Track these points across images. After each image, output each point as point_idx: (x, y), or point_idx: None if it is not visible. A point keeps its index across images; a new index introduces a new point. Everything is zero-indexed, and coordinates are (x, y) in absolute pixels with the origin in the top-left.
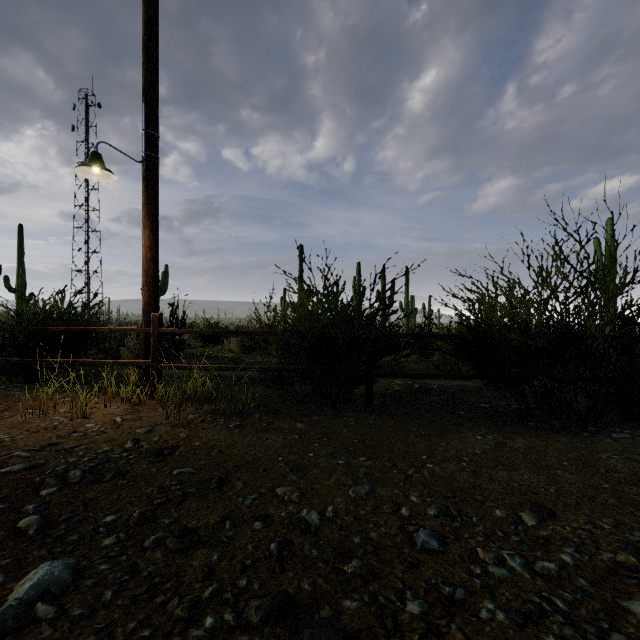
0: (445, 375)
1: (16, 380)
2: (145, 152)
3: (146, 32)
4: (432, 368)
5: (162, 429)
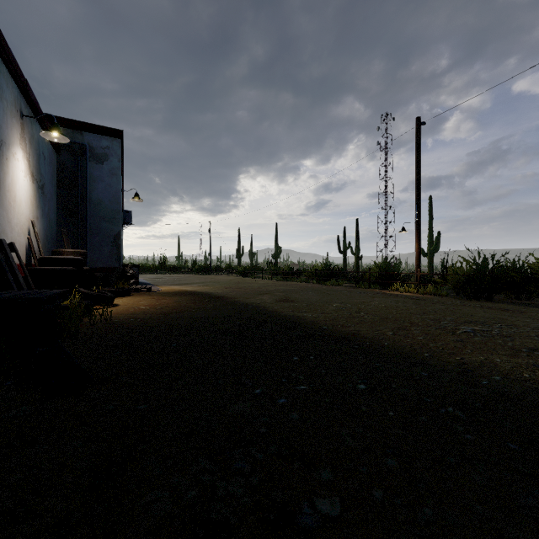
0: (520, 291)
1: (380, 288)
2: (416, 219)
3: (416, 182)
4: None
5: (418, 296)
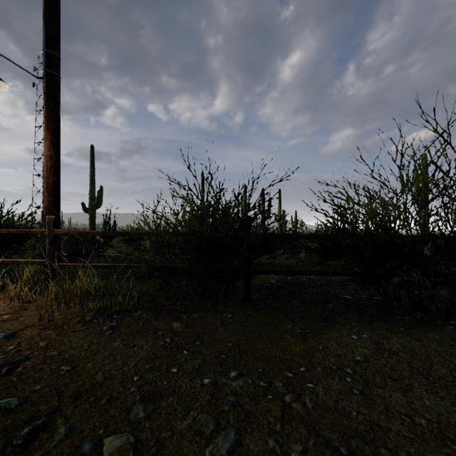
0: (316, 272)
1: None
2: (45, 69)
3: None
4: (300, 263)
5: (27, 333)
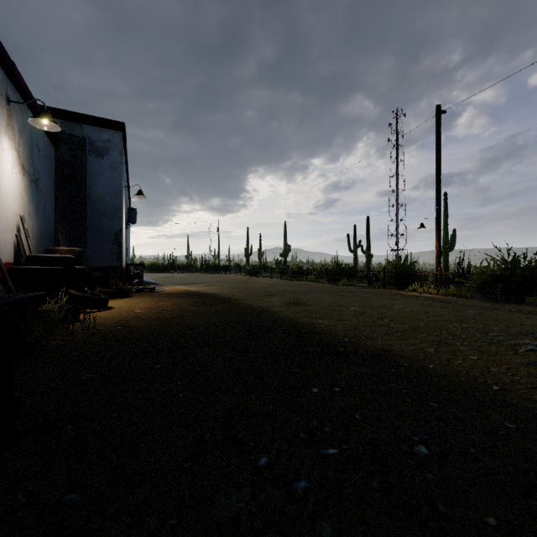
0: None
1: (395, 288)
2: (436, 215)
3: (436, 175)
4: None
5: (440, 297)
